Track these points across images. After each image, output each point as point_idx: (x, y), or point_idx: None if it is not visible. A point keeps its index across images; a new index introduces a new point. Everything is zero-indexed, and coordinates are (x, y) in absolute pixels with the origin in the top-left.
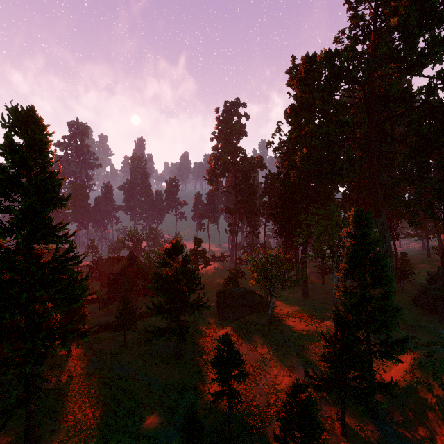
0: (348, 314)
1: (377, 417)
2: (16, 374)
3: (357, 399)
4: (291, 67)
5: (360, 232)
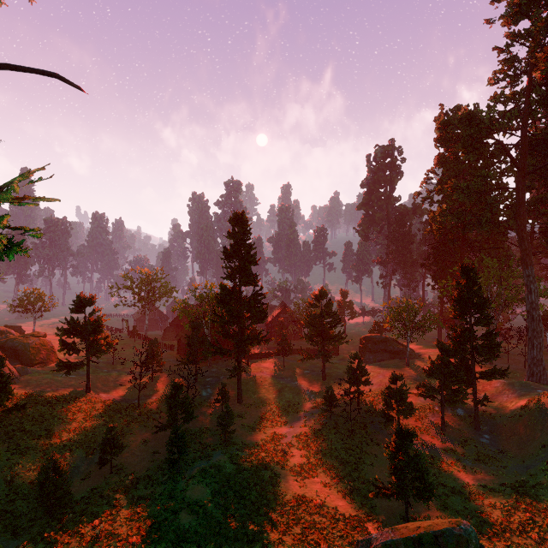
0: (458, 348)
1: (479, 429)
2: (221, 370)
3: (451, 402)
4: (439, 115)
5: (463, 282)
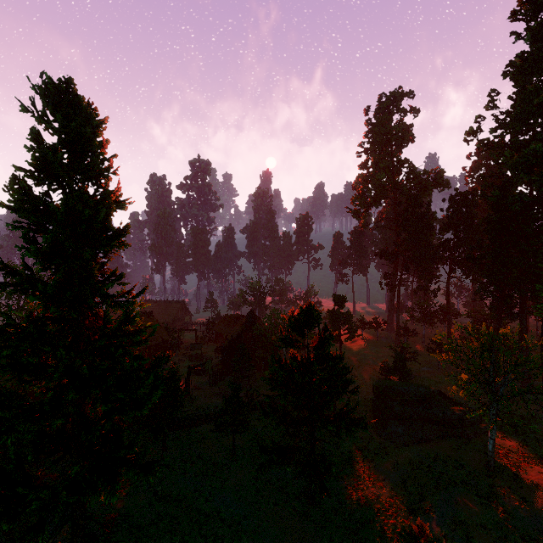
0: None
1: None
2: None
3: None
4: None
5: None
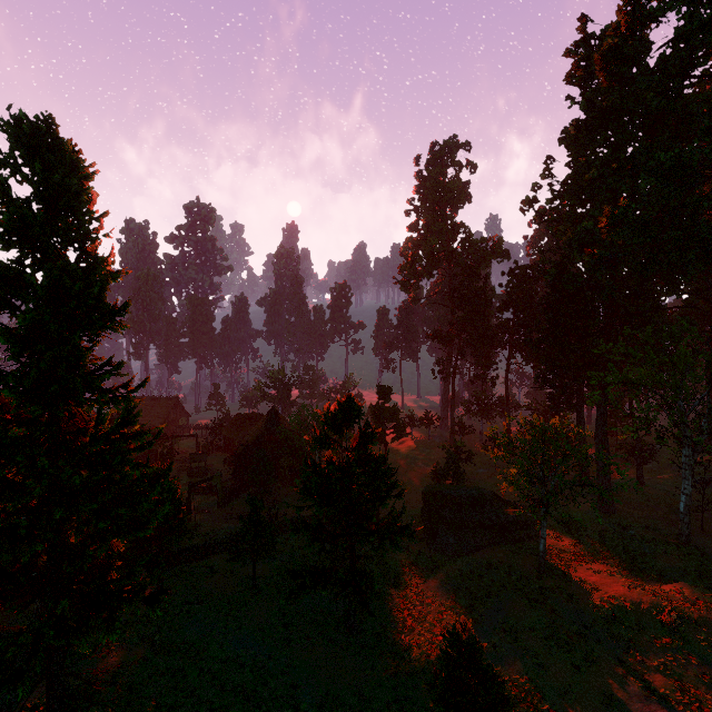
0: None
1: None
2: None
3: None
4: (576, 42)
5: None
